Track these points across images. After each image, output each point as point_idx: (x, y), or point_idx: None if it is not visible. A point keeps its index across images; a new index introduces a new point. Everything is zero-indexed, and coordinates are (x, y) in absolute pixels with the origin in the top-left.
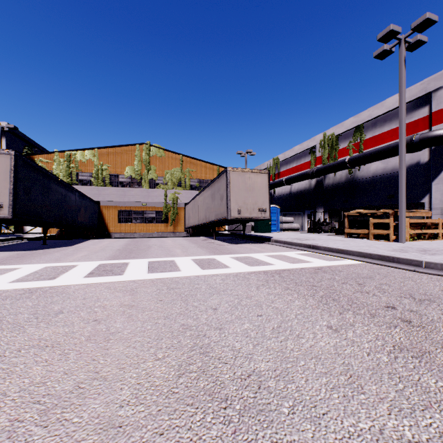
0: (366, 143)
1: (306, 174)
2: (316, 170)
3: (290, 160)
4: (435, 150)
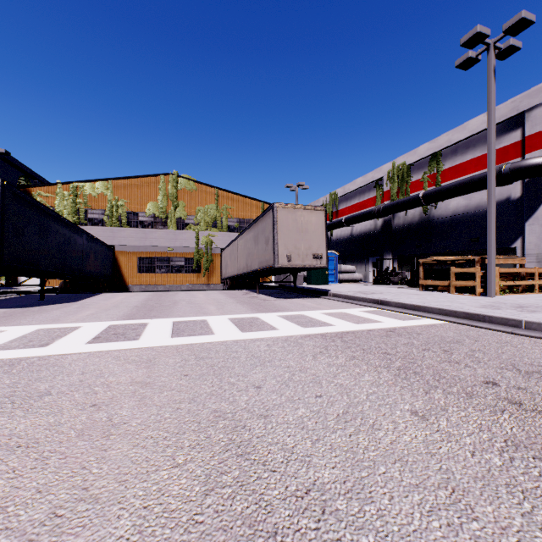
0: (444, 175)
1: (370, 213)
2: (383, 208)
3: (351, 195)
4: (529, 183)
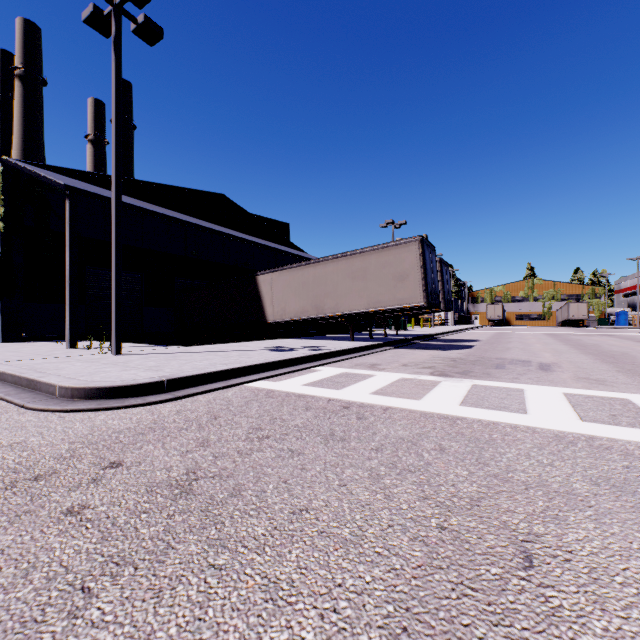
0: None
1: None
2: None
3: None
4: None
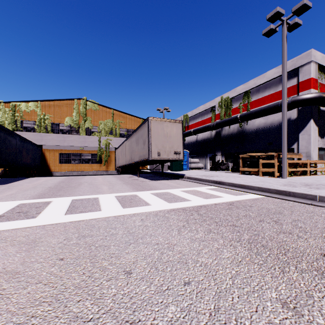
0: (252, 104)
1: (208, 127)
2: (216, 124)
3: (196, 116)
4: (302, 110)
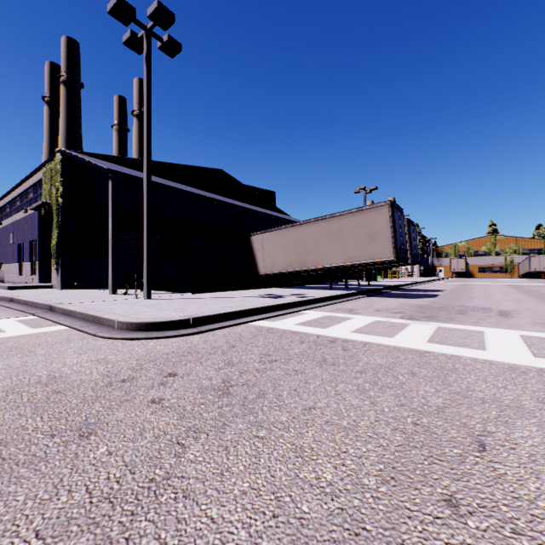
0: None
1: None
2: None
3: None
4: None
